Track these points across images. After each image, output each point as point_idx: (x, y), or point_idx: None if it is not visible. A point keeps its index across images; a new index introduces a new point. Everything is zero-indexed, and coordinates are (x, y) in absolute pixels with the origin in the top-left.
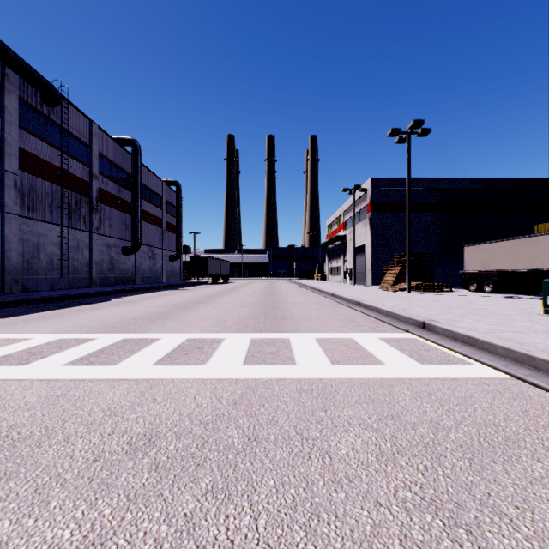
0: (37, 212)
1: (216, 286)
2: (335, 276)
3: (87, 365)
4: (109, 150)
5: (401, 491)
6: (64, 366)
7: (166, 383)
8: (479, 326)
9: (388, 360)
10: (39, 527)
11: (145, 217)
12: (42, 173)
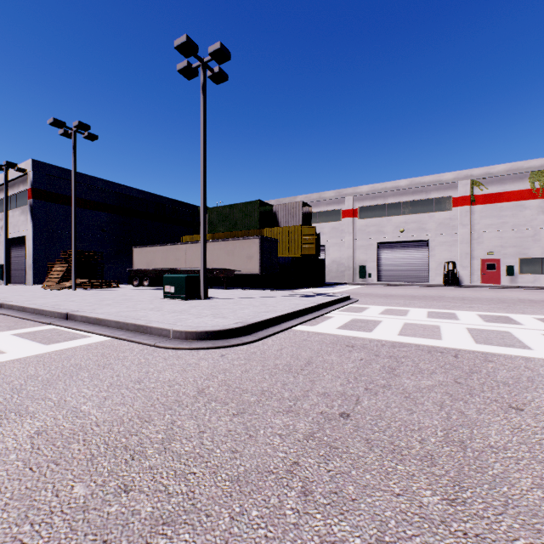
0: None
1: None
2: None
3: None
4: None
5: None
6: None
7: None
8: (113, 310)
9: (12, 349)
10: None
11: None
12: None
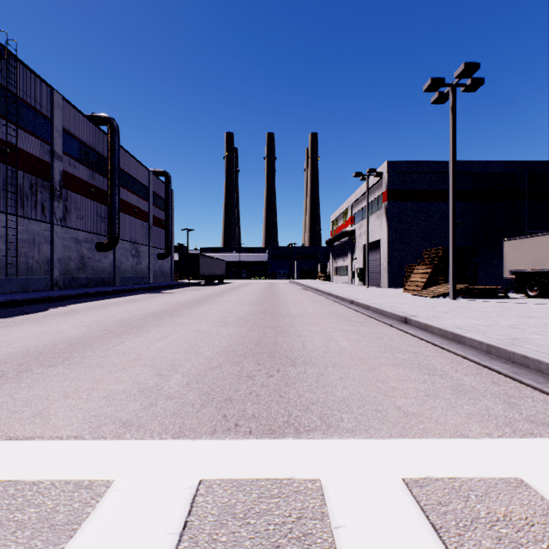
0: None
1: (207, 287)
2: (341, 276)
3: None
4: (78, 127)
5: None
6: None
7: None
8: None
9: None
10: None
11: (127, 209)
12: None
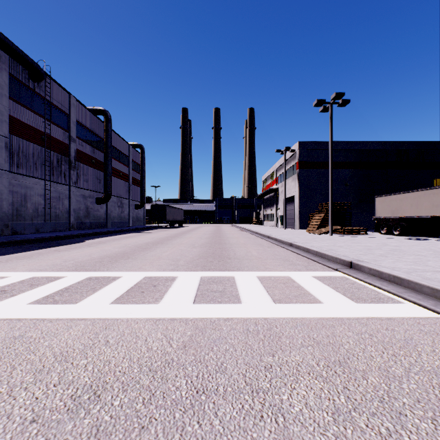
0: (24, 168)
1: (173, 229)
2: (269, 221)
3: (50, 304)
4: (85, 118)
5: None
6: (29, 305)
7: (121, 323)
8: (401, 266)
9: (324, 299)
10: None
11: (115, 173)
12: (29, 137)
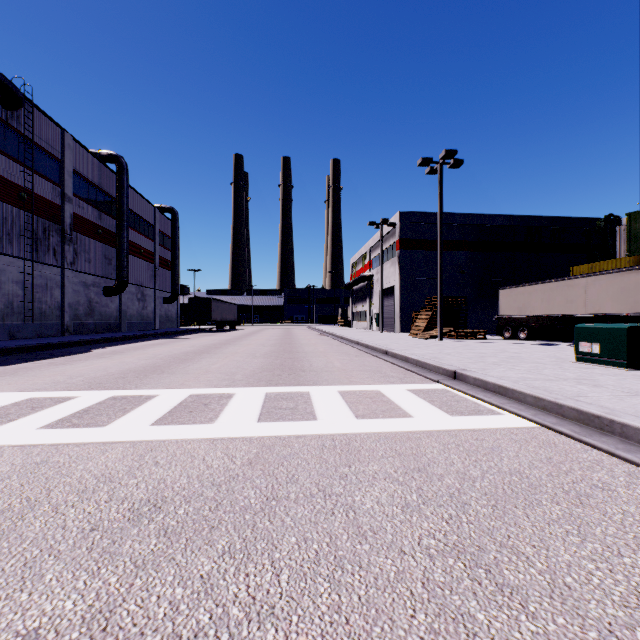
0: None
1: (221, 333)
2: (361, 322)
3: (69, 428)
4: (87, 167)
5: (426, 539)
6: (41, 430)
7: (169, 444)
8: (511, 375)
9: (416, 413)
10: (35, 600)
11: (133, 250)
12: None
